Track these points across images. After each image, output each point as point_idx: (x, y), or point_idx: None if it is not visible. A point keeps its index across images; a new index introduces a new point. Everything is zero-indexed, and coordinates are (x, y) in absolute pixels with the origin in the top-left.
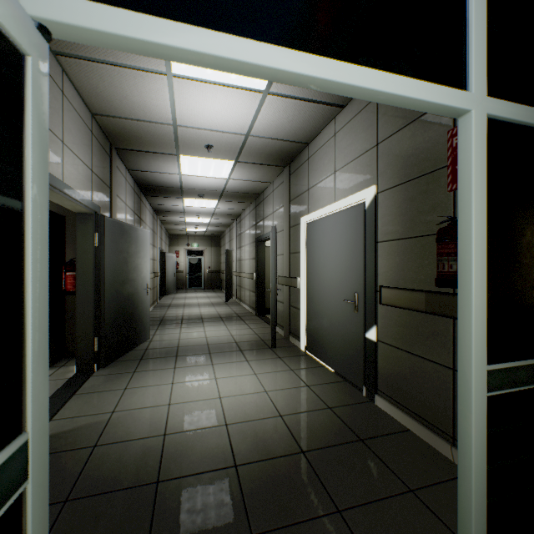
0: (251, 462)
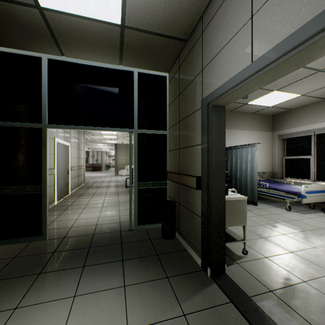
0: (75, 267)
